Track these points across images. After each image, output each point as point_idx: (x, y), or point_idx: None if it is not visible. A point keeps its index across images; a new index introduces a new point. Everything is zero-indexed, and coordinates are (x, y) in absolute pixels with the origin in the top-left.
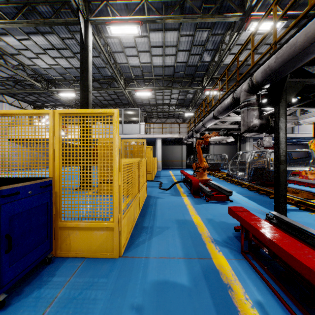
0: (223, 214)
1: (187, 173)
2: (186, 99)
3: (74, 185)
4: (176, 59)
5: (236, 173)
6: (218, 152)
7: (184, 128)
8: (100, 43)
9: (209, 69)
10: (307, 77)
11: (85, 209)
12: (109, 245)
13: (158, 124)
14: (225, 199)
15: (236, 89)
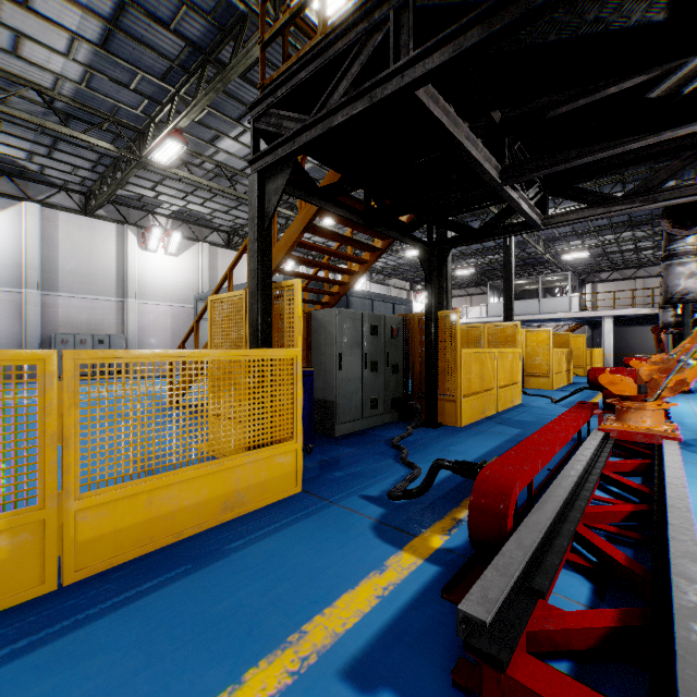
0: None
1: None
2: None
3: (531, 360)
4: None
5: None
6: None
7: None
8: None
9: None
10: None
11: (536, 370)
12: (547, 385)
13: (615, 282)
14: None
15: None
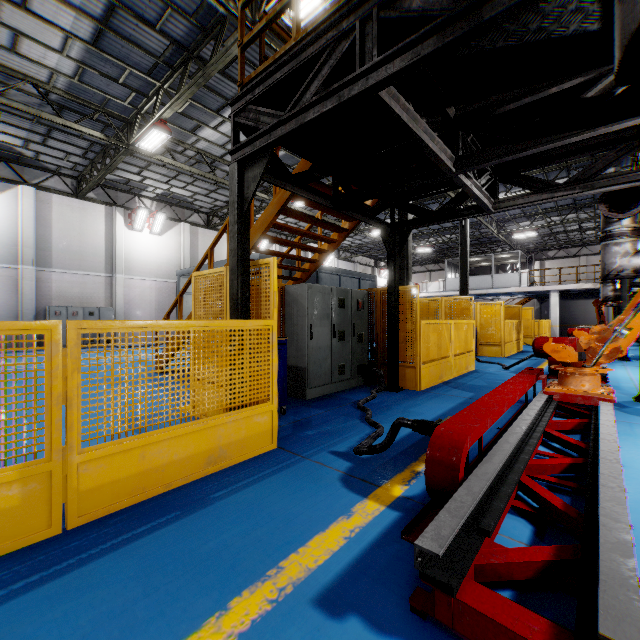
0: None
1: None
2: None
3: (484, 330)
4: None
5: None
6: None
7: None
8: None
9: None
10: None
11: (489, 339)
12: (499, 353)
13: (561, 259)
14: None
15: None
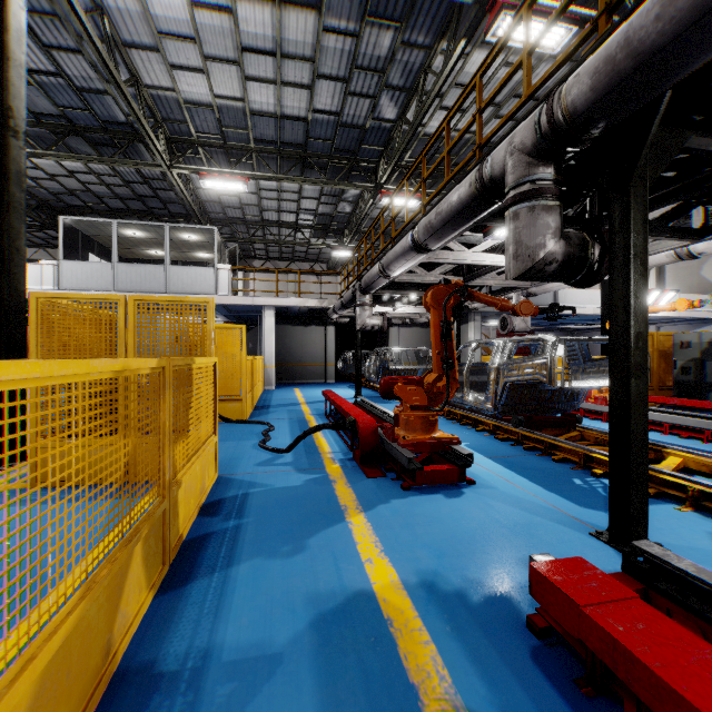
0: (466, 543)
1: (341, 400)
2: (336, 216)
3: None
4: (312, 99)
5: (464, 397)
6: (409, 345)
7: (332, 288)
8: None
9: (392, 142)
10: (683, 127)
11: None
12: None
13: (269, 274)
14: (454, 478)
15: (489, 155)
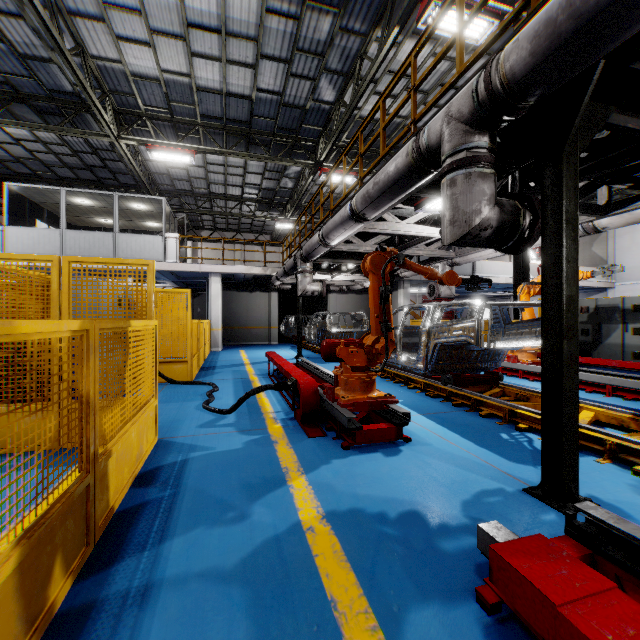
0: (407, 505)
1: (283, 361)
2: (279, 191)
3: None
4: (256, 79)
5: (398, 357)
6: (346, 310)
7: (276, 257)
8: None
9: (331, 123)
10: (606, 103)
11: None
12: None
13: (216, 243)
14: (392, 436)
15: (425, 125)
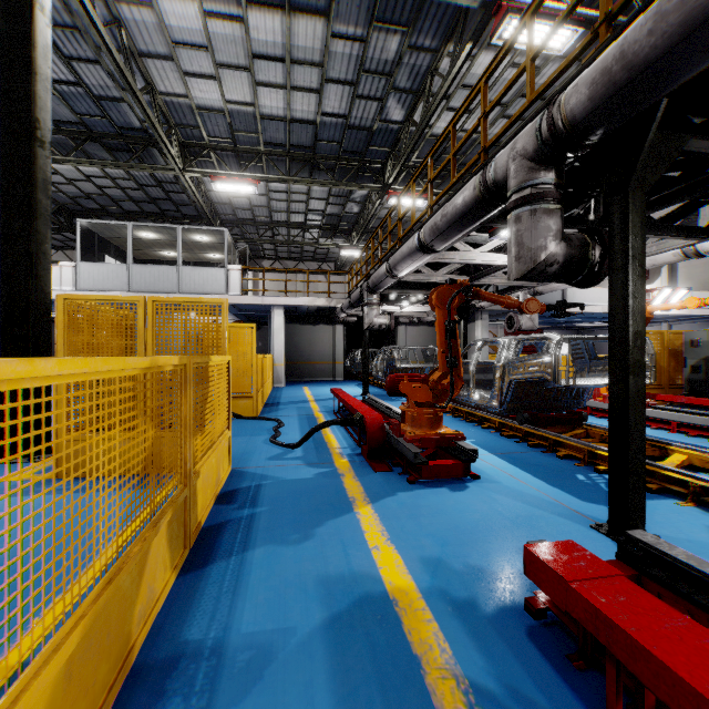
0: (469, 533)
1: (349, 397)
2: (344, 216)
3: None
4: (321, 103)
5: (470, 394)
6: (416, 343)
7: (340, 287)
8: (91, 7)
9: (400, 143)
10: (683, 130)
11: None
12: None
13: (278, 273)
14: (459, 473)
15: (492, 159)
